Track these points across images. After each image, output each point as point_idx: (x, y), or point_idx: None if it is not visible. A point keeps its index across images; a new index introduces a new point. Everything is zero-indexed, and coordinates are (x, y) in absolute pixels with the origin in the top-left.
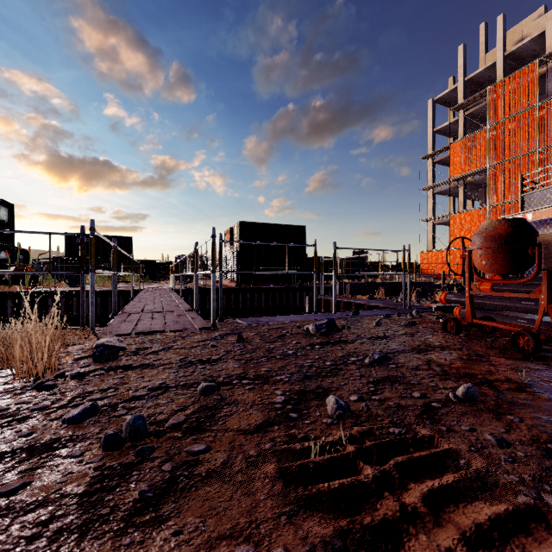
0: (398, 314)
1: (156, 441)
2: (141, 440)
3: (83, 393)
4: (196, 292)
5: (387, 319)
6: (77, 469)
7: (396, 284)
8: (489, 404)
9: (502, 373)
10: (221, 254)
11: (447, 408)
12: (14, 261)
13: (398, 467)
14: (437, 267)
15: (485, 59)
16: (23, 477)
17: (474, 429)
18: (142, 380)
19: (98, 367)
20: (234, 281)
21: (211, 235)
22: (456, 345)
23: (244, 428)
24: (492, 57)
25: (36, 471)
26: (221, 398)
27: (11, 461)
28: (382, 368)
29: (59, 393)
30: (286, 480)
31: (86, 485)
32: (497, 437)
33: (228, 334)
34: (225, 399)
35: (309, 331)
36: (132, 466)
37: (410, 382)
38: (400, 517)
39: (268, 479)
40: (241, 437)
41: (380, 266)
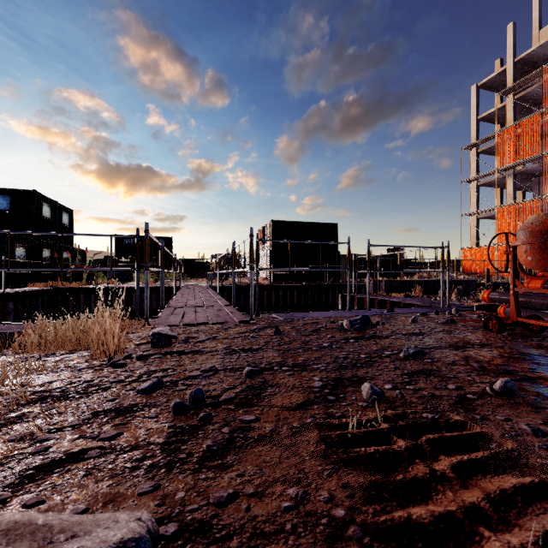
0: (435, 312)
1: (214, 410)
2: (201, 409)
3: (148, 371)
4: (233, 289)
5: (424, 317)
6: (155, 426)
7: (434, 282)
8: (528, 399)
9: (547, 371)
10: (257, 252)
11: (482, 400)
12: (73, 261)
13: (429, 443)
14: (482, 265)
15: (538, 36)
16: (117, 429)
17: (510, 419)
18: (195, 364)
19: (157, 352)
20: (267, 279)
21: (249, 235)
22: (498, 343)
23: (287, 405)
24: (547, 33)
25: (125, 425)
26: (264, 380)
27: (105, 417)
28: (417, 362)
29: (130, 371)
30: (327, 447)
31: (165, 437)
32: (533, 427)
33: (266, 327)
34: (268, 382)
35: (343, 326)
36: (197, 427)
37: (446, 375)
38: (429, 477)
39: (312, 443)
40: (285, 412)
41: (417, 264)
